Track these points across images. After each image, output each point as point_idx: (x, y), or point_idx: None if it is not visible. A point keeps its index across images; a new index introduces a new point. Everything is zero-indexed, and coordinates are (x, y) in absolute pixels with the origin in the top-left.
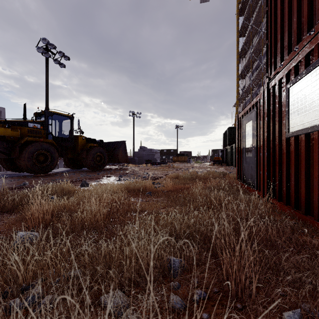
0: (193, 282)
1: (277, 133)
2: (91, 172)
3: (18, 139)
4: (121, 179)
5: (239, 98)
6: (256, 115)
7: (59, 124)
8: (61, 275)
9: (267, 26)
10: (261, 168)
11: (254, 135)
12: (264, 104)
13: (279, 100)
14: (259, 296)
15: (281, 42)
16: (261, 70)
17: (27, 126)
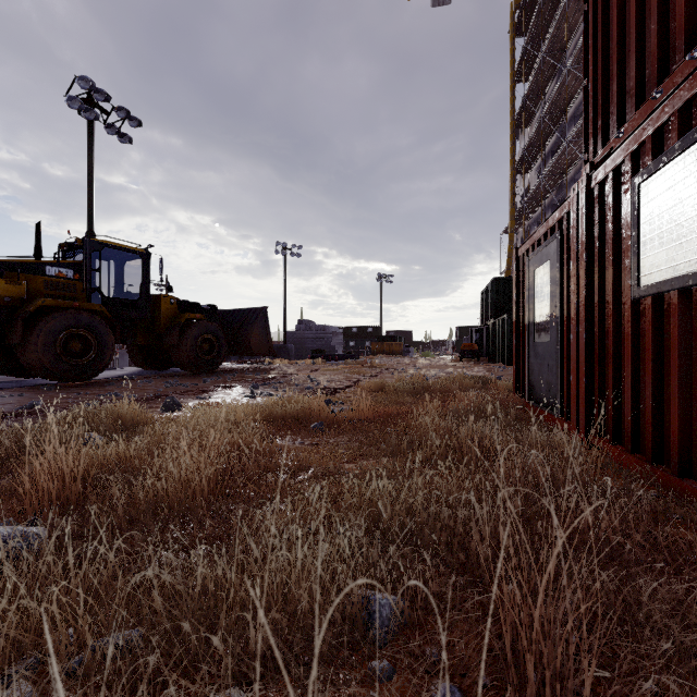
0: (427, 662)
1: (611, 289)
2: (191, 376)
3: (21, 303)
4: (256, 392)
5: (517, 216)
6: (560, 249)
7: (116, 269)
8: (87, 648)
9: (587, 46)
10: (572, 369)
11: (555, 294)
12: (580, 223)
13: (615, 213)
14: (595, 696)
15: (619, 81)
16: (564, 154)
17: (42, 273)
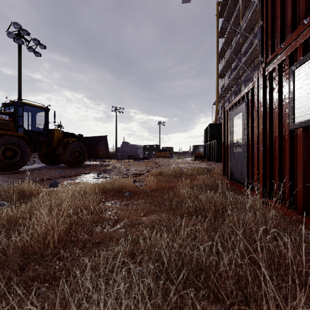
0: None
1: (277, 125)
2: (69, 168)
3: None
4: (99, 176)
5: (219, 97)
6: (247, 106)
7: (32, 116)
8: None
9: (263, 5)
10: (255, 165)
11: (244, 128)
12: (259, 93)
13: (279, 86)
14: None
15: (281, 20)
16: (240, 69)
17: None
